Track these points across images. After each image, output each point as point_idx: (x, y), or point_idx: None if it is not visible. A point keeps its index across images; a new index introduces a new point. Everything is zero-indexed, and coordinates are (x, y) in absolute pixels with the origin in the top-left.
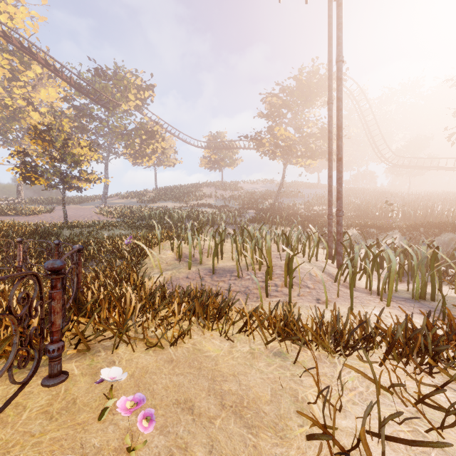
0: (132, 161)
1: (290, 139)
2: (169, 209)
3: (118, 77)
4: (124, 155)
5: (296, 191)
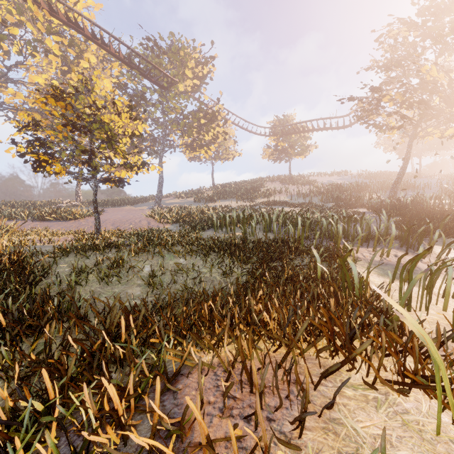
0: (189, 155)
1: (437, 89)
2: (235, 208)
3: (173, 48)
4: (180, 147)
5: (406, 180)
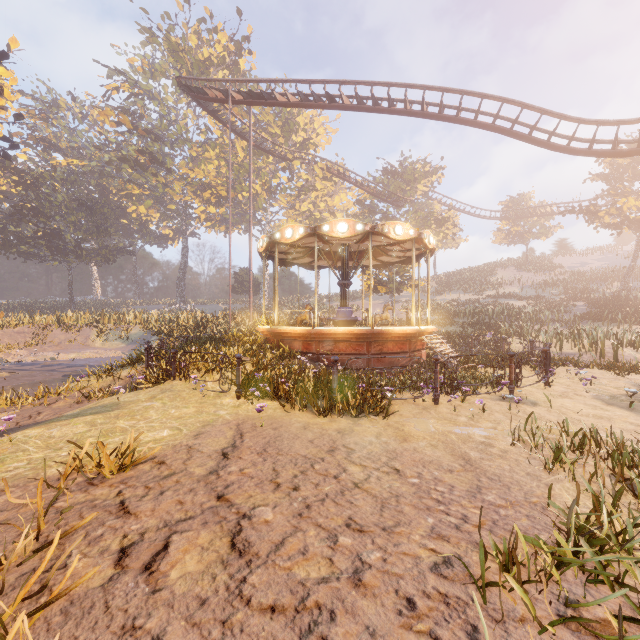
0: None
1: None
2: (465, 303)
3: (409, 172)
4: None
5: None
